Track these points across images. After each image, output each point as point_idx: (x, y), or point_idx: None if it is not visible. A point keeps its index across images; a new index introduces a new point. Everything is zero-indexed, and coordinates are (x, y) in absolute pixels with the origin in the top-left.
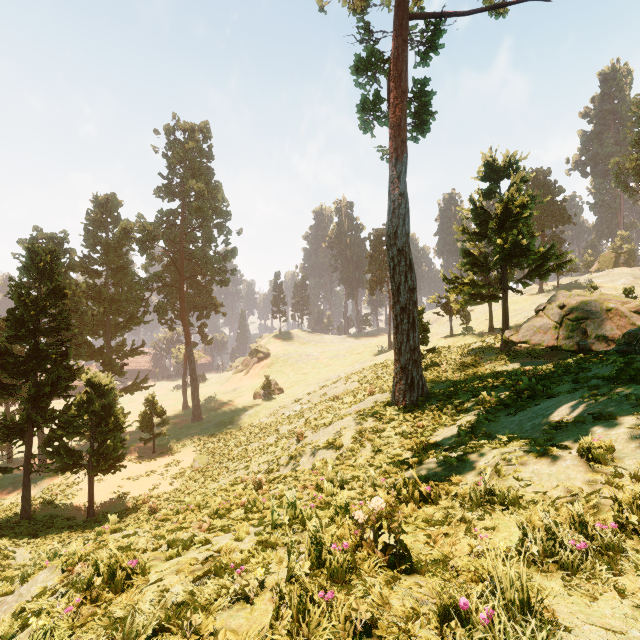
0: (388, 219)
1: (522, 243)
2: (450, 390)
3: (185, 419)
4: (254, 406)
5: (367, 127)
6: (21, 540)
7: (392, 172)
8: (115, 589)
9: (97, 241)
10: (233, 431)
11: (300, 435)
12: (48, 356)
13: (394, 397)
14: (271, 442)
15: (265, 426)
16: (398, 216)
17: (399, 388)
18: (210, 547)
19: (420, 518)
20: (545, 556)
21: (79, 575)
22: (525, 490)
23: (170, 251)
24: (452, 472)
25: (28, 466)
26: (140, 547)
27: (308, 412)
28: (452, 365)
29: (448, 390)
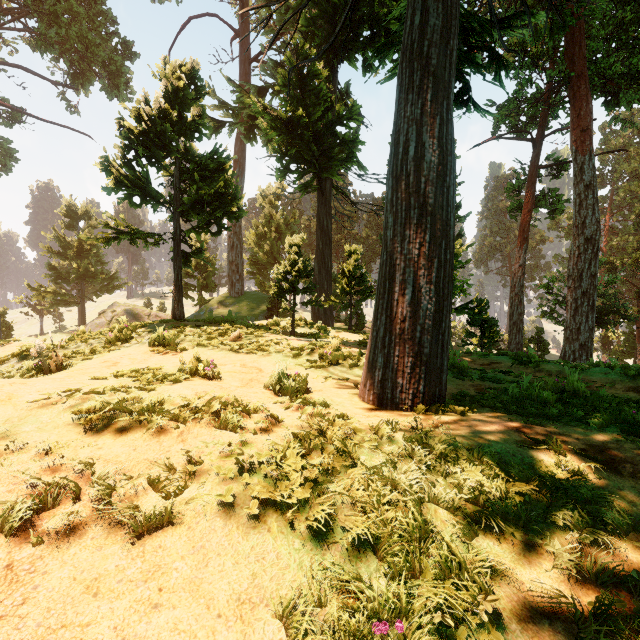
0: None
1: (92, 270)
2: None
3: None
4: None
5: None
6: None
7: None
8: None
9: None
10: None
11: None
12: None
13: None
14: None
15: None
16: None
17: None
18: None
19: None
20: None
21: None
22: None
23: None
24: None
25: None
26: None
27: None
28: None
29: None
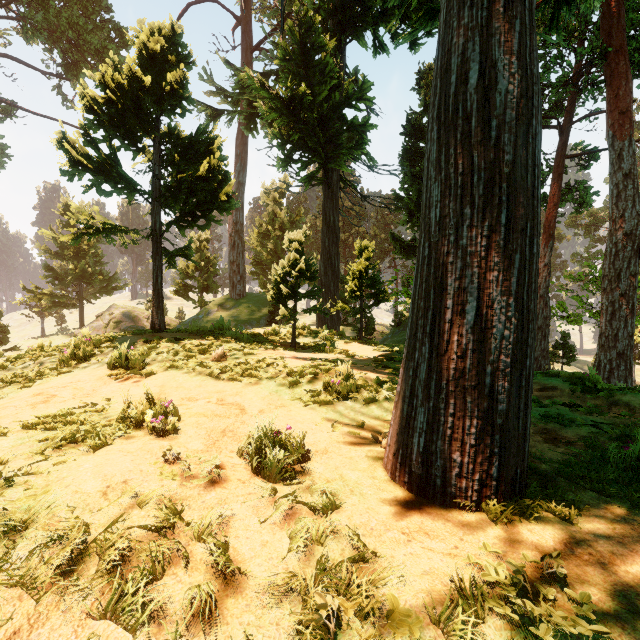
0: None
1: (89, 271)
2: None
3: None
4: None
5: None
6: None
7: None
8: None
9: None
10: None
11: None
12: None
13: None
14: None
15: None
16: None
17: None
18: None
19: None
20: None
21: None
22: None
23: None
24: None
25: None
26: None
27: None
28: None
29: None
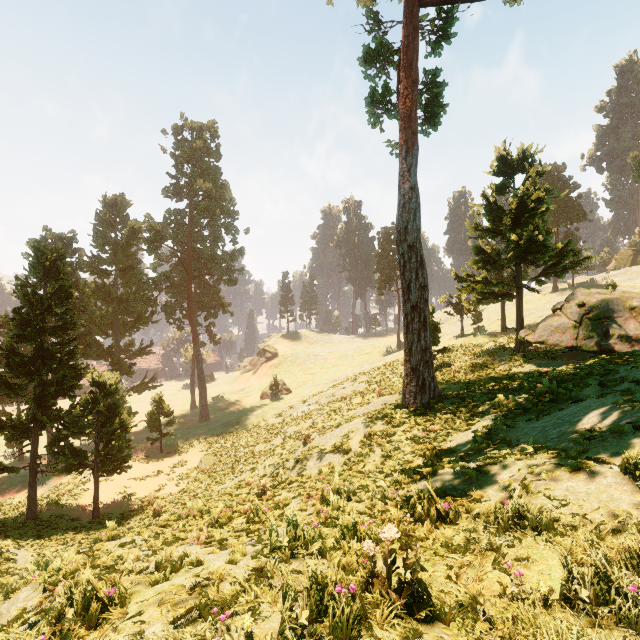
0: (398, 214)
1: (538, 239)
2: (463, 392)
3: (193, 419)
4: (261, 406)
5: (376, 121)
6: (25, 541)
7: (402, 165)
8: (88, 623)
9: (106, 241)
10: (240, 431)
11: (307, 437)
12: (53, 355)
13: (404, 399)
14: (278, 443)
15: (272, 427)
16: (408, 211)
17: (410, 390)
18: (200, 571)
19: (438, 542)
20: (597, 603)
21: (60, 596)
22: (560, 511)
23: (178, 251)
24: (472, 486)
25: (34, 466)
26: (125, 567)
27: (315, 413)
28: (464, 366)
29: (461, 392)
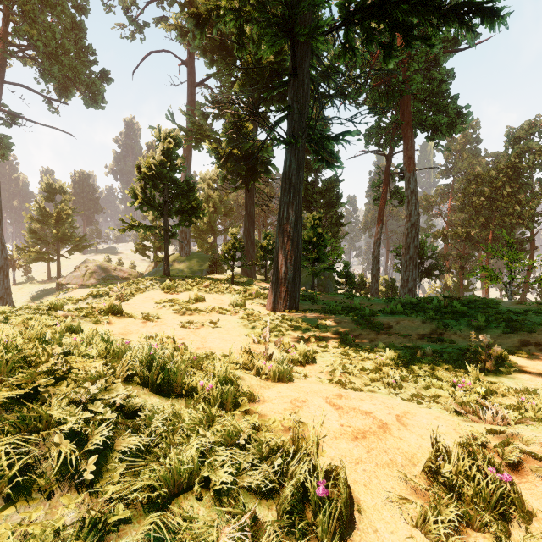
0: None
1: (68, 234)
2: None
3: None
4: None
5: None
6: None
7: None
8: None
9: None
10: None
11: None
12: None
13: None
14: None
15: None
16: None
17: None
18: None
19: None
20: None
21: None
22: None
23: None
24: None
25: None
26: None
27: None
28: (23, 301)
29: None
